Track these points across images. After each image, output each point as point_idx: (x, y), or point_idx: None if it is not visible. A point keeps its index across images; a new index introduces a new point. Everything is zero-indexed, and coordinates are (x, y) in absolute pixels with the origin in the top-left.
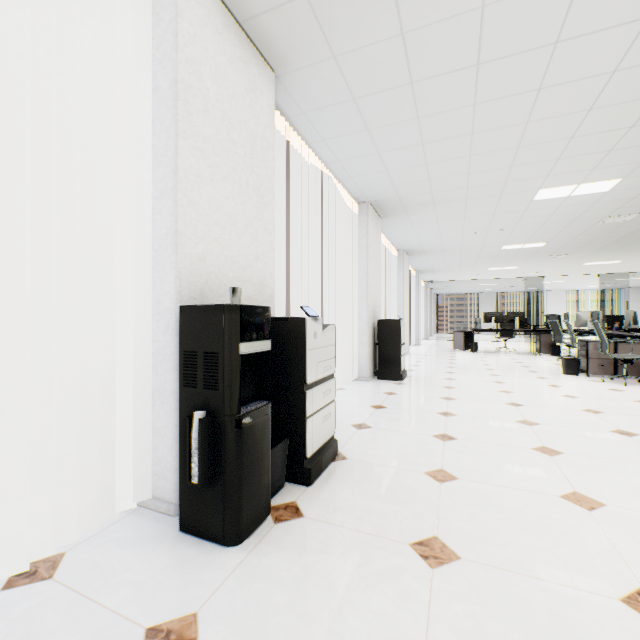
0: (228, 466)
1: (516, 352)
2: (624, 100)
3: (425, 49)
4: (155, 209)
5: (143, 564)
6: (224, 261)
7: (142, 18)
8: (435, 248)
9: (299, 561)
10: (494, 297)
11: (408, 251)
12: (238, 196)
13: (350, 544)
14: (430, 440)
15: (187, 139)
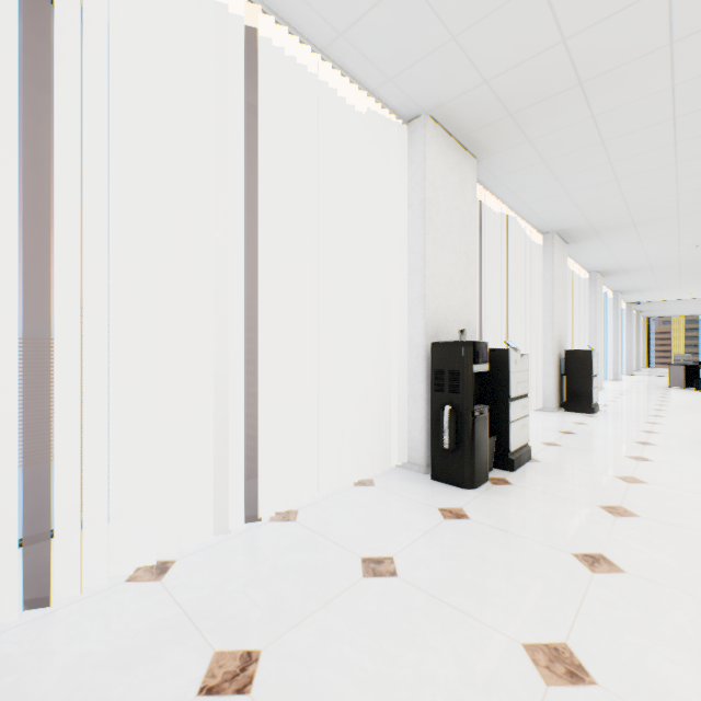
0: (466, 440)
1: None
2: None
3: (615, 120)
4: (409, 281)
5: (419, 488)
6: (447, 310)
7: (399, 161)
8: (639, 266)
9: (516, 501)
10: None
11: (602, 272)
12: (454, 262)
13: (551, 500)
14: (622, 459)
15: (429, 235)
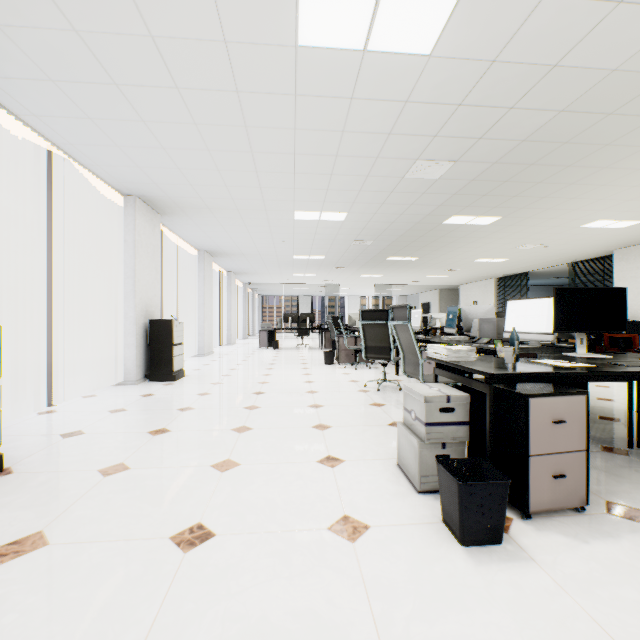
0: None
1: (310, 347)
2: (315, 153)
3: (113, 55)
4: None
5: None
6: None
7: None
8: (235, 251)
9: None
10: (310, 300)
11: (210, 252)
12: None
13: None
14: (140, 437)
15: None
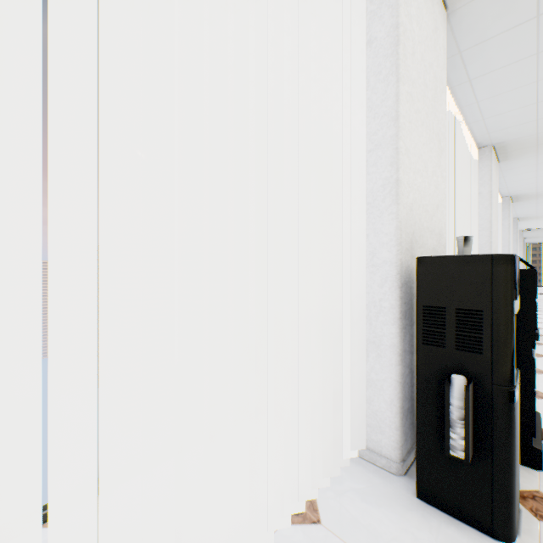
0: (498, 445)
1: None
2: None
3: None
4: (367, 162)
5: (406, 535)
6: (421, 210)
7: None
8: None
9: None
10: None
11: (514, 197)
12: (428, 142)
13: None
14: None
15: (403, 84)
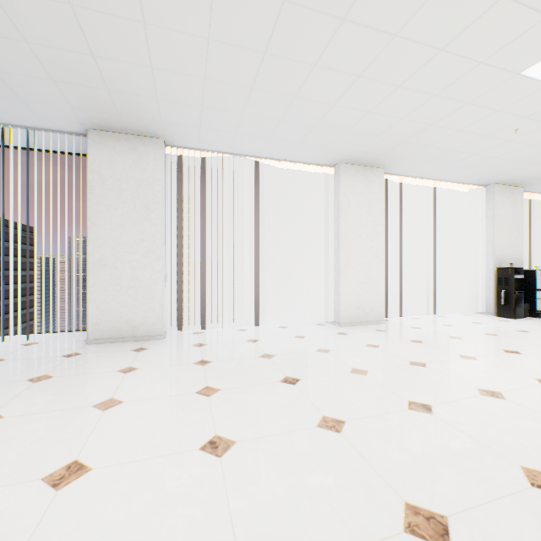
0: (511, 302)
1: None
2: None
3: None
4: (486, 245)
5: (490, 317)
6: (505, 254)
7: (481, 199)
8: None
9: (531, 321)
10: None
11: None
12: (509, 235)
13: None
14: None
15: (495, 227)
